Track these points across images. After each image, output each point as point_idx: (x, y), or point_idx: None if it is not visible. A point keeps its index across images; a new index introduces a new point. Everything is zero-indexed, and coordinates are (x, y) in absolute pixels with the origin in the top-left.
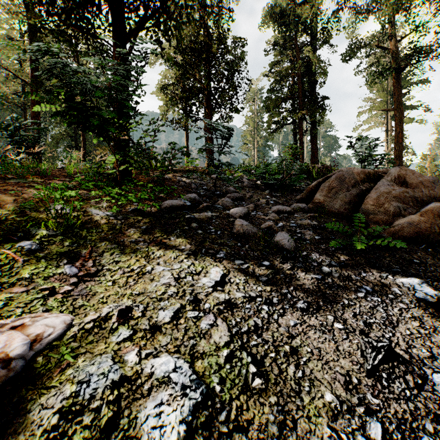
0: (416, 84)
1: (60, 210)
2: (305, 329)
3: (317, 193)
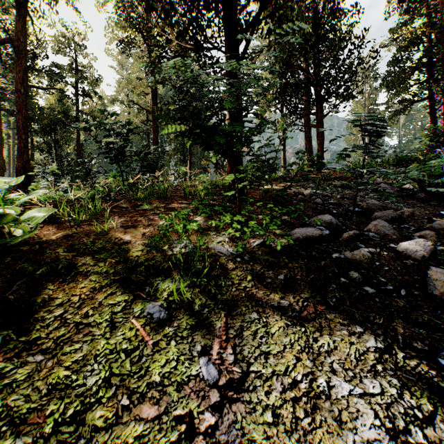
0: None
1: (183, 248)
2: None
3: None
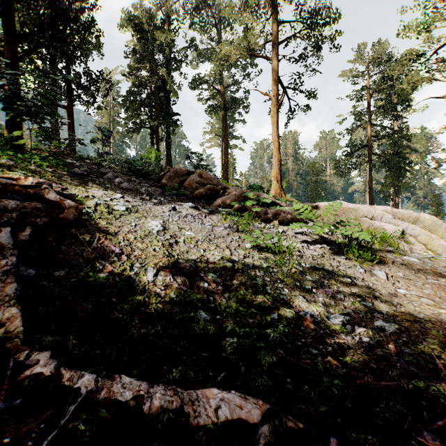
0: (239, 121)
1: (8, 162)
2: (154, 207)
3: (164, 178)
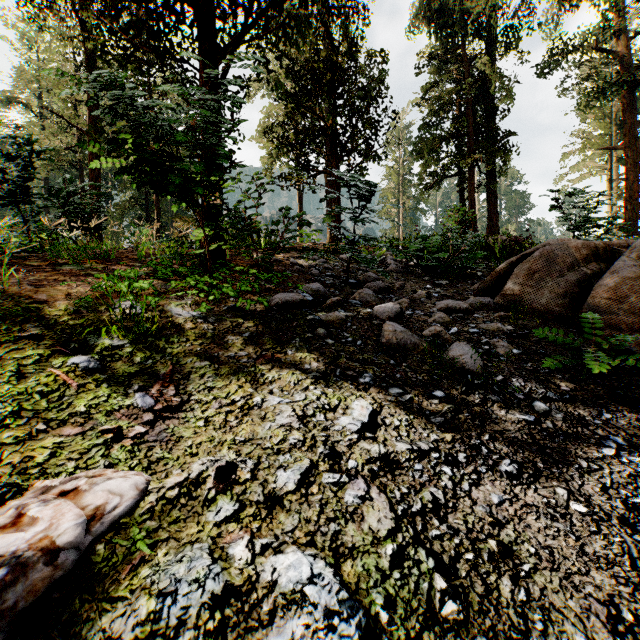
0: None
1: (127, 309)
2: (520, 511)
3: (510, 280)
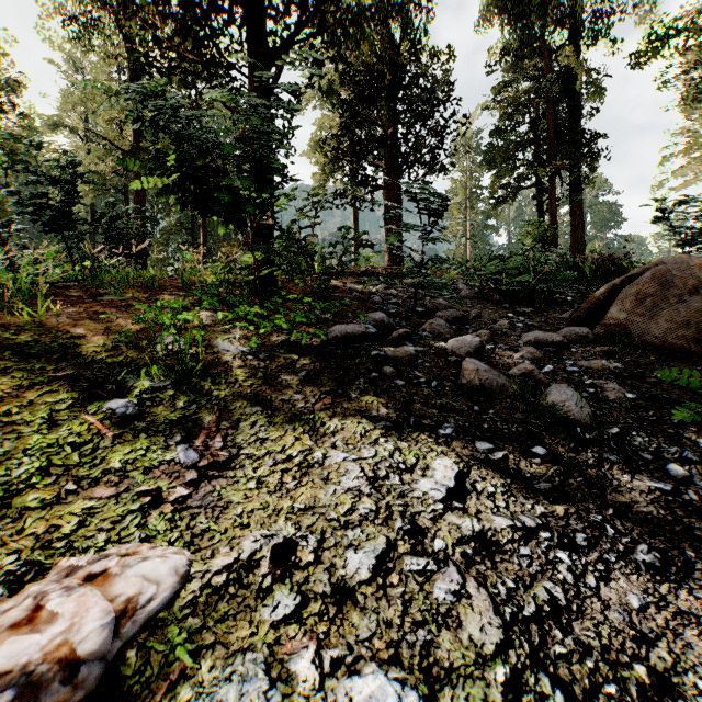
0: None
1: (170, 345)
2: (672, 622)
3: (612, 307)
